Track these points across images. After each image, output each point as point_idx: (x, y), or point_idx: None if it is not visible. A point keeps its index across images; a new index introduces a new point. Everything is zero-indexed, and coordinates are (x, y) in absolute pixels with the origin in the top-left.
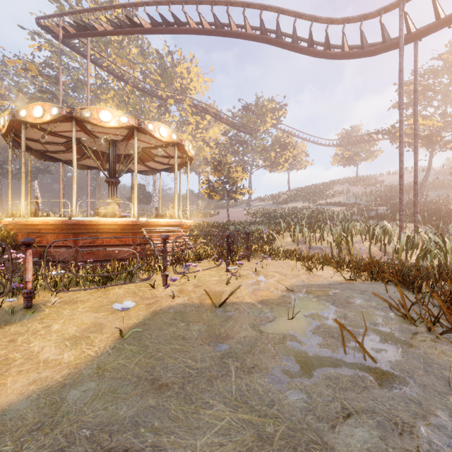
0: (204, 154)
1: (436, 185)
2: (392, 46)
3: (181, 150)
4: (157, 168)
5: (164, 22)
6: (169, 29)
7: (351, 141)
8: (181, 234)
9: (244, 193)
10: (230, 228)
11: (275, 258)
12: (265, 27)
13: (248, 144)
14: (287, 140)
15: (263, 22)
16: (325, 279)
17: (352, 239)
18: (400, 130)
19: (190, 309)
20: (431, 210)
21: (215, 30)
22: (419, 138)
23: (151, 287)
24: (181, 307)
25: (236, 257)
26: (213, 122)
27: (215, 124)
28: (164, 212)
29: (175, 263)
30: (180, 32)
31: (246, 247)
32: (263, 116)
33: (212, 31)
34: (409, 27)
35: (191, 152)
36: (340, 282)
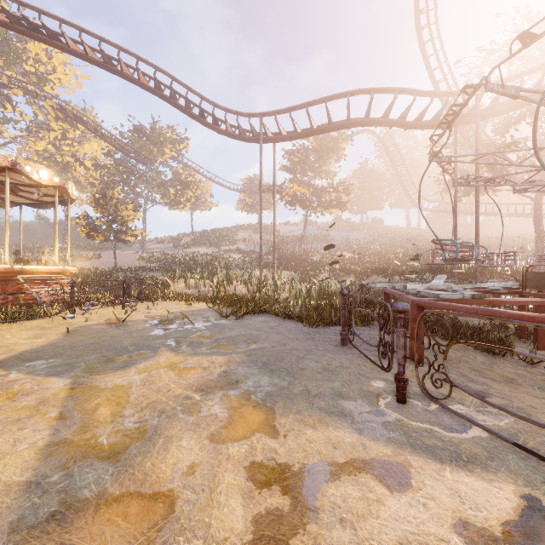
0: (75, 174)
1: (313, 239)
2: (258, 141)
3: (62, 190)
4: (17, 201)
5: (30, 26)
6: (36, 35)
7: (253, 189)
8: (61, 282)
9: (136, 236)
10: (119, 275)
11: (167, 300)
12: (159, 84)
13: (141, 175)
14: (189, 178)
15: (158, 80)
16: (198, 308)
17: (229, 283)
18: (260, 205)
19: (102, 326)
20: (301, 260)
21: (103, 64)
22: (296, 201)
23: (63, 318)
24: (95, 325)
25: (130, 299)
26: (90, 134)
27: (93, 138)
28: (39, 258)
29: (66, 308)
30: (54, 46)
31: (140, 291)
32: (160, 145)
33: (99, 63)
34: (267, 133)
35: (74, 194)
36: (205, 309)
